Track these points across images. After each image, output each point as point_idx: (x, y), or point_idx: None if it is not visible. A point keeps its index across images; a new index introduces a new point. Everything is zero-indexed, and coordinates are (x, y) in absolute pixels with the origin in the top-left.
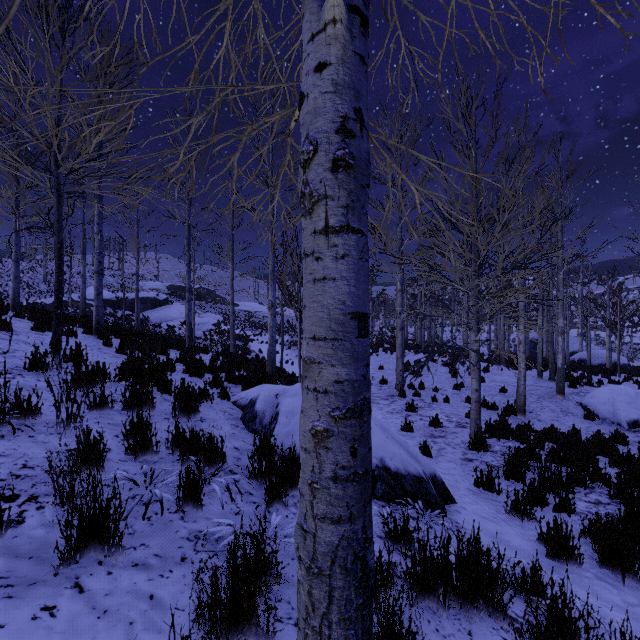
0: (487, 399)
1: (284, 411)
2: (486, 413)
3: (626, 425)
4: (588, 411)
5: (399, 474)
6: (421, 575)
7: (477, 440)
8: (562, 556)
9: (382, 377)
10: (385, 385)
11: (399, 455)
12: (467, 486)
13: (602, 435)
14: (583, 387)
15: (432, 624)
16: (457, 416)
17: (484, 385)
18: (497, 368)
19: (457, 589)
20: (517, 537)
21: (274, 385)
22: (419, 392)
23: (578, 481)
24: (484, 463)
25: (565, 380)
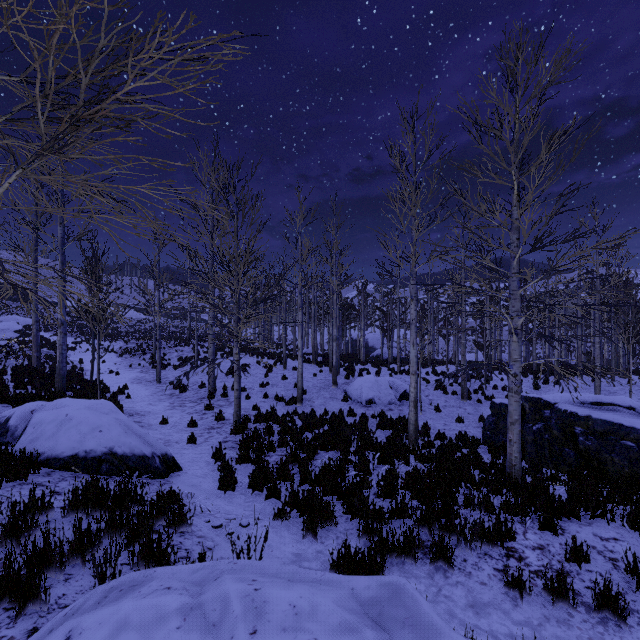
0: (283, 393)
1: (33, 423)
2: (275, 405)
3: (365, 403)
4: (345, 396)
5: (125, 456)
6: (74, 501)
7: (237, 426)
8: (226, 486)
9: (201, 382)
10: (203, 389)
11: (129, 443)
12: (207, 459)
13: (343, 412)
14: (354, 378)
15: (72, 522)
16: (246, 410)
17: (286, 382)
18: (307, 367)
19: (102, 505)
20: (210, 483)
21: (32, 403)
22: (230, 393)
23: (284, 444)
24: (235, 442)
25: (347, 373)
